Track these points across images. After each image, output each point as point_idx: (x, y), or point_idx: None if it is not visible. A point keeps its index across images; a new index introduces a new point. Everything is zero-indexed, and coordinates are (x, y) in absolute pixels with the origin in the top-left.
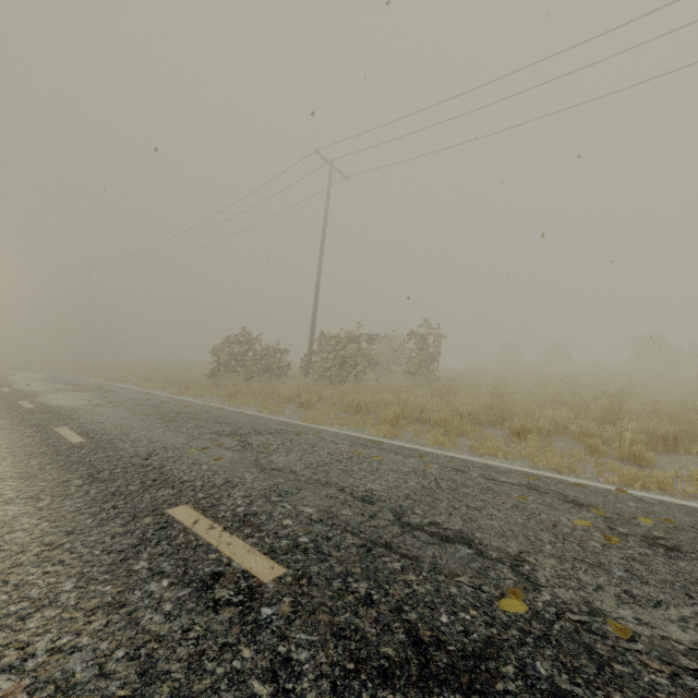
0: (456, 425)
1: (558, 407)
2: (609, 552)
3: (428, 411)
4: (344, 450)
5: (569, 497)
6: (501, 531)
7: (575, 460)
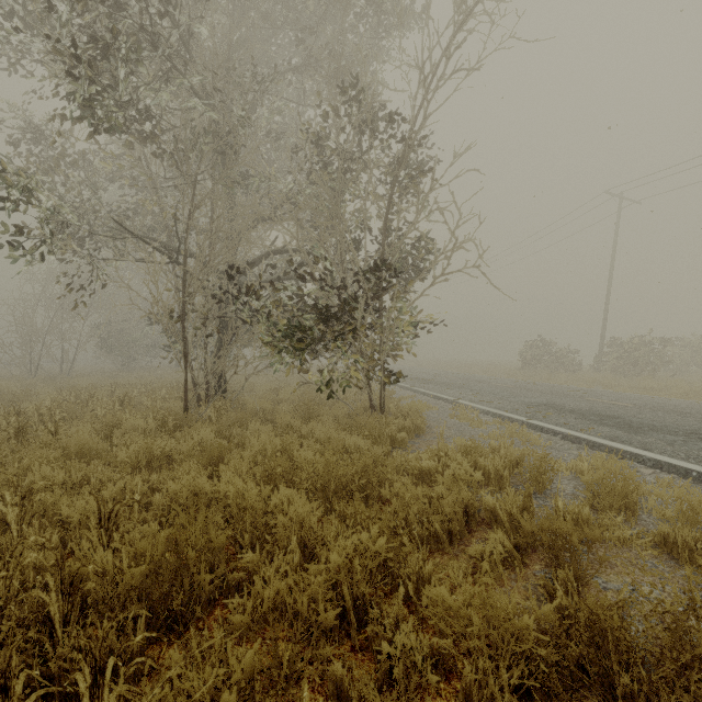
0: None
1: None
2: None
3: None
4: (646, 397)
5: None
6: None
7: None
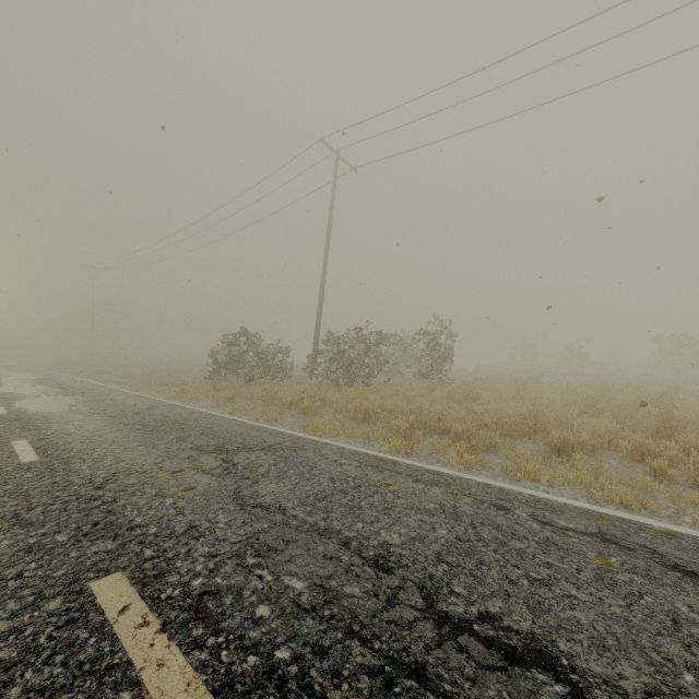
0: (482, 439)
1: (593, 415)
2: None
3: (446, 420)
4: (349, 475)
5: (669, 559)
6: (596, 636)
7: (639, 488)
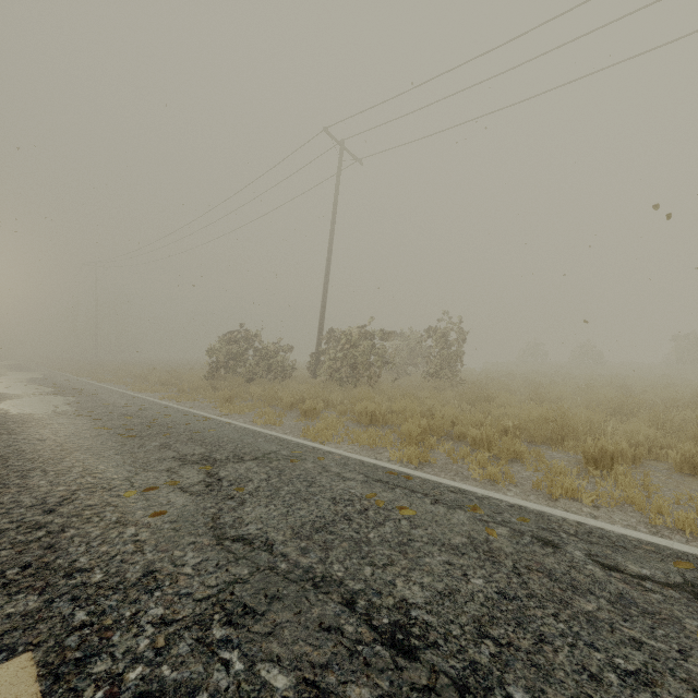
0: (506, 447)
1: (622, 418)
2: None
3: (461, 424)
4: (354, 494)
5: None
6: None
7: None
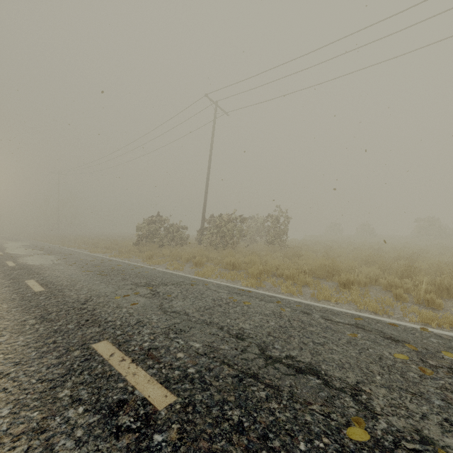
0: (301, 279)
1: (370, 266)
2: (425, 382)
3: (281, 269)
4: (223, 297)
5: (387, 335)
6: (340, 363)
7: (386, 304)
